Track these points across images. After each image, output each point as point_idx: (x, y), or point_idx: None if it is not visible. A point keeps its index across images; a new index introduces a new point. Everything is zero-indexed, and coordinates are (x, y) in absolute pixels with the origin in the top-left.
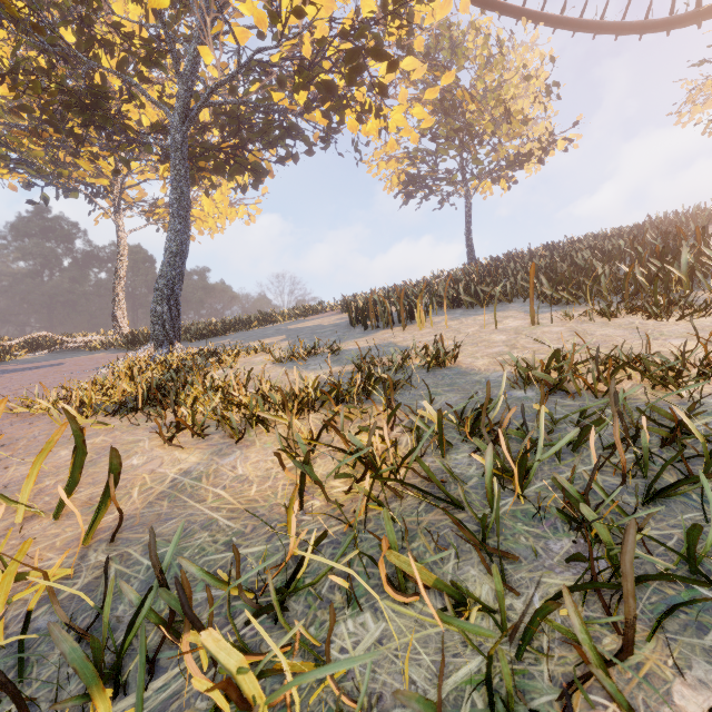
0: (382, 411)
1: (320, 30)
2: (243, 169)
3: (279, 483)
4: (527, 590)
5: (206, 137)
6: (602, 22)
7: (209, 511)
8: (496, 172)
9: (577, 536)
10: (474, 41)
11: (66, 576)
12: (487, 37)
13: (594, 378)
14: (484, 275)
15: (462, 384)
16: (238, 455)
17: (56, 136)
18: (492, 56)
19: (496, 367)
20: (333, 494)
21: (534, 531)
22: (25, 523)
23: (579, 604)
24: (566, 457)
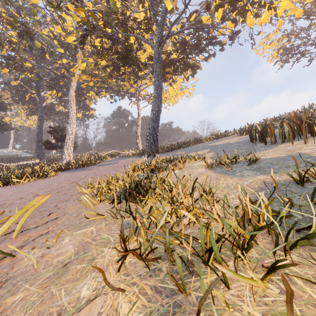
0: None
1: None
2: (186, 68)
3: None
4: None
5: None
6: None
7: None
8: None
9: None
10: None
11: None
12: None
13: None
14: None
15: None
16: None
17: (117, 75)
18: None
19: None
20: None
21: None
22: None
23: None
24: None
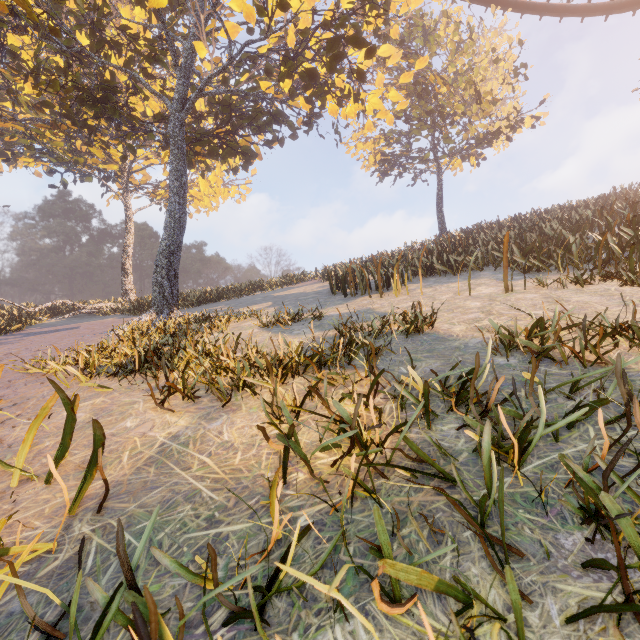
0: (364, 377)
1: (304, 22)
2: (234, 153)
3: (263, 451)
4: (542, 599)
5: (202, 125)
6: (569, 5)
7: (194, 480)
8: (466, 150)
9: (591, 530)
10: (445, 29)
11: (48, 549)
12: (458, 24)
13: (582, 347)
14: (455, 245)
15: (441, 350)
16: (225, 420)
17: (73, 128)
18: (462, 41)
19: (474, 333)
20: (317, 466)
21: (539, 520)
22: (20, 486)
23: (608, 624)
24: (562, 432)
